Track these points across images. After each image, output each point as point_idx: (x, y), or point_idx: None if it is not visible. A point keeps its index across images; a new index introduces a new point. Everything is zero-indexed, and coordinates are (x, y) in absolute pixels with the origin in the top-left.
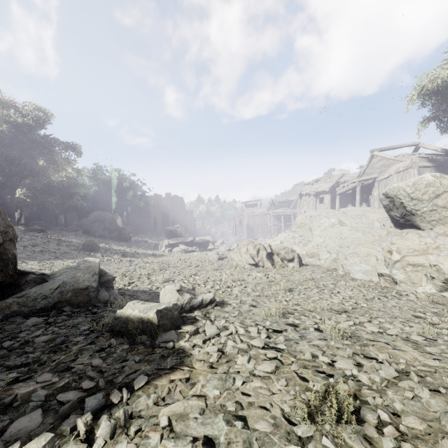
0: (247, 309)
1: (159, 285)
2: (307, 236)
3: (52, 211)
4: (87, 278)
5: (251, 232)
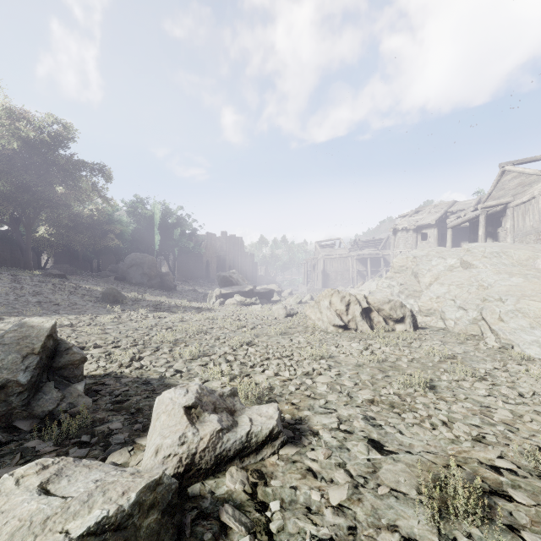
0: (363, 458)
1: (181, 367)
2: (411, 284)
3: (80, 252)
4: (8, 363)
5: (328, 279)
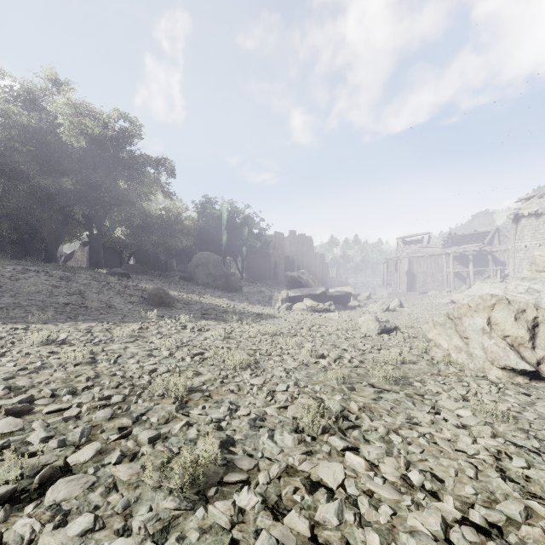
0: None
1: None
2: None
3: (152, 252)
4: None
5: (414, 281)
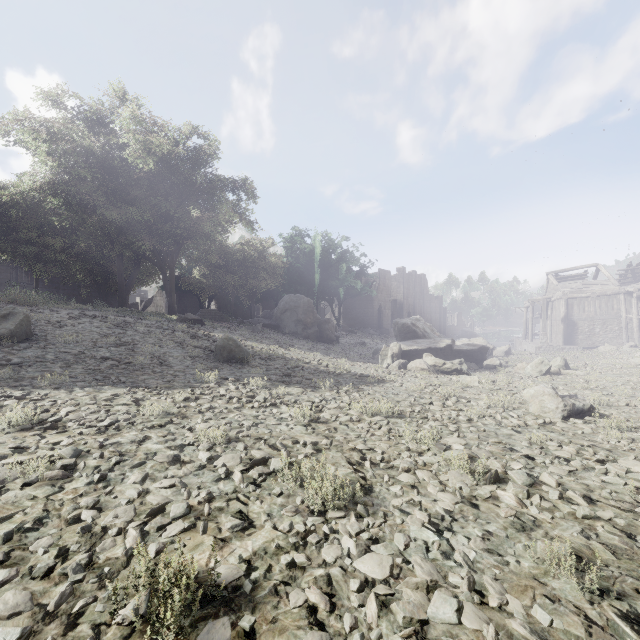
0: None
1: None
2: None
3: (232, 295)
4: None
5: (574, 331)
